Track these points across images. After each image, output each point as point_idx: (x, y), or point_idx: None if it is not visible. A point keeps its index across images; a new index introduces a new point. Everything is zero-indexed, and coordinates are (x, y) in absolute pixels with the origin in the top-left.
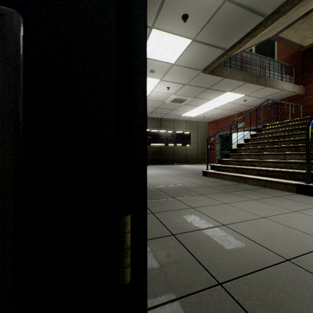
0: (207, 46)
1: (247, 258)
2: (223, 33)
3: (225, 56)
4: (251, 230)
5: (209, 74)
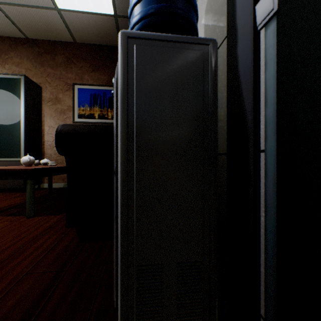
0: None
1: None
2: None
3: None
4: None
5: None
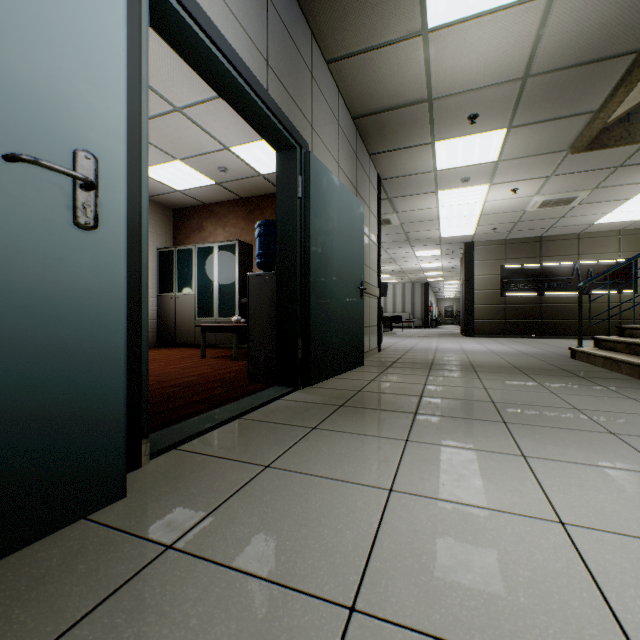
0: (544, 123)
1: (395, 391)
2: (561, 101)
3: (596, 121)
4: (441, 388)
5: (588, 151)
